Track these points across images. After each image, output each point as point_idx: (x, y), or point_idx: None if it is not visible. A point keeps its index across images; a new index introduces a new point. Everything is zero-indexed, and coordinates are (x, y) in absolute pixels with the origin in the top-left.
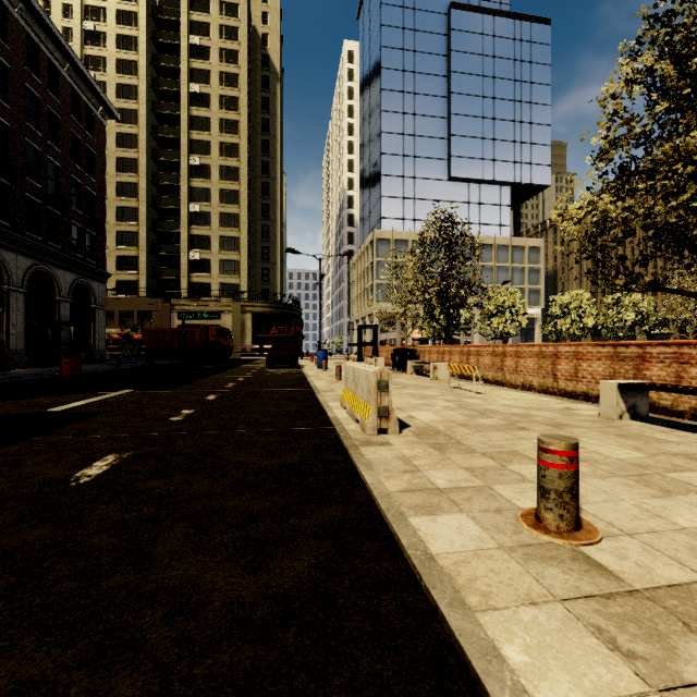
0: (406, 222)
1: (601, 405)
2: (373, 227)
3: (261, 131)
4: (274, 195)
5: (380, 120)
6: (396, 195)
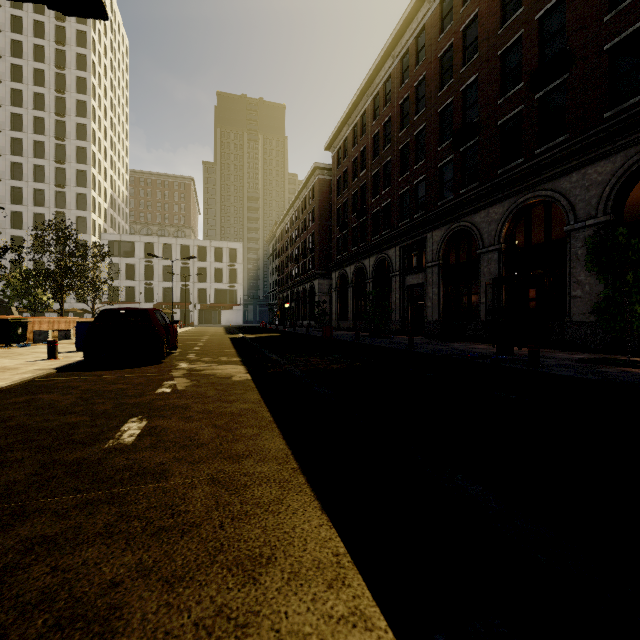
0: None
1: None
2: None
3: None
4: None
5: None
6: None
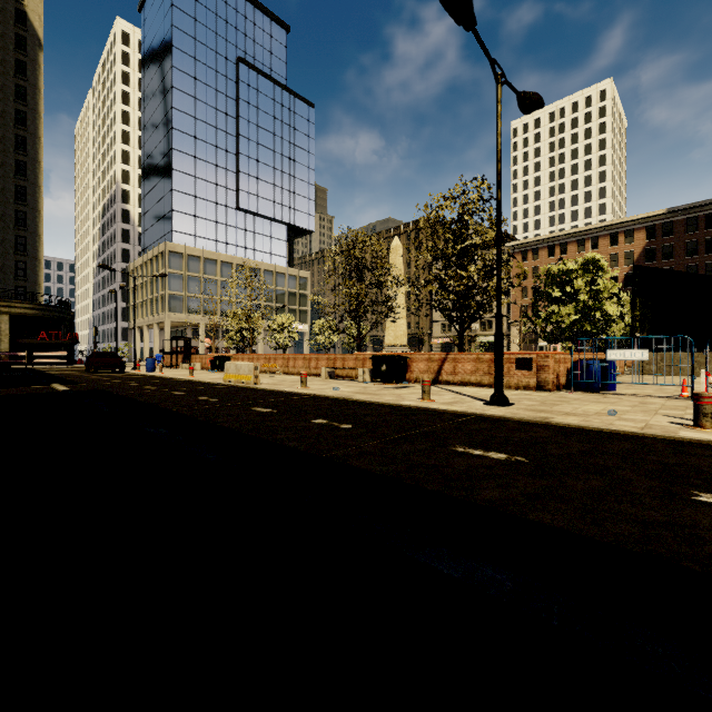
0: (198, 239)
1: (322, 375)
2: (165, 239)
3: (15, 98)
4: (35, 178)
5: (172, 136)
6: (189, 212)
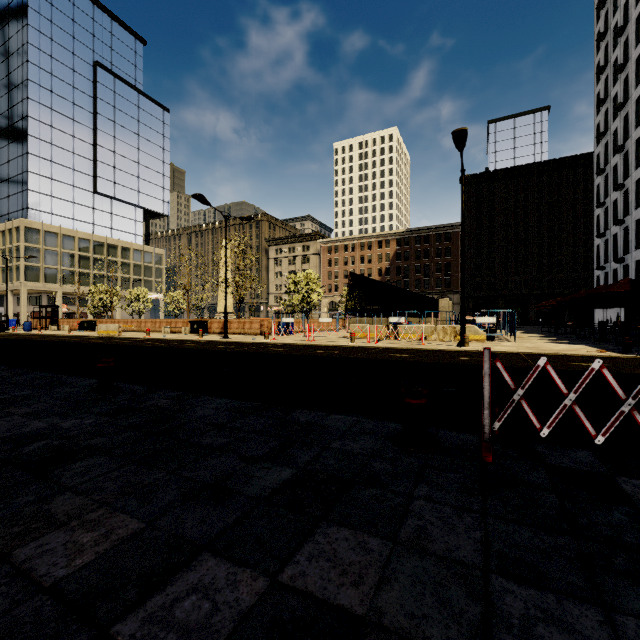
0: (55, 217)
1: (162, 331)
2: (21, 216)
3: None
4: None
5: (27, 124)
6: (45, 192)
